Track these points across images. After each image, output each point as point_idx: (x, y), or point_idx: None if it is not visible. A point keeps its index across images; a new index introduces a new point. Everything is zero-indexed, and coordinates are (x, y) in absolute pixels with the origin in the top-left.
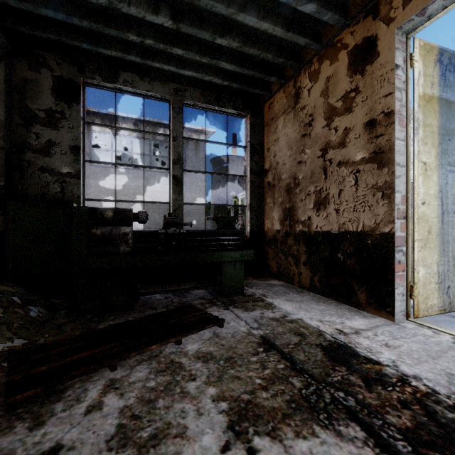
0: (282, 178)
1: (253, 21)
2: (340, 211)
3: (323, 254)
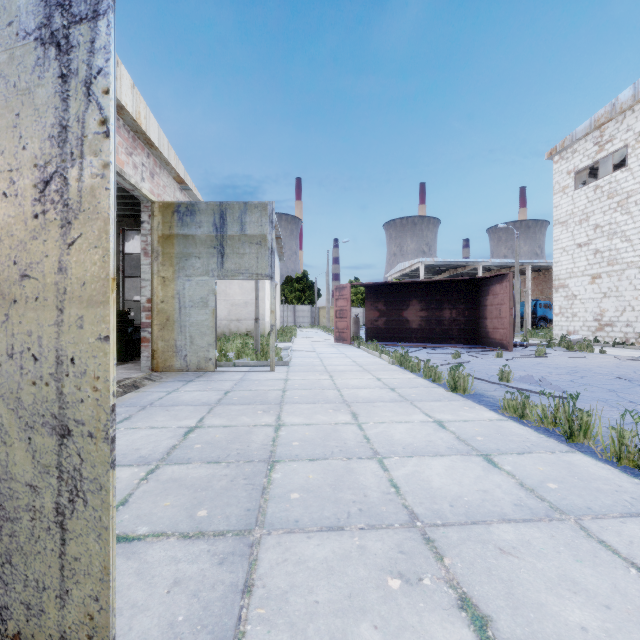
0: None
1: None
2: None
3: None
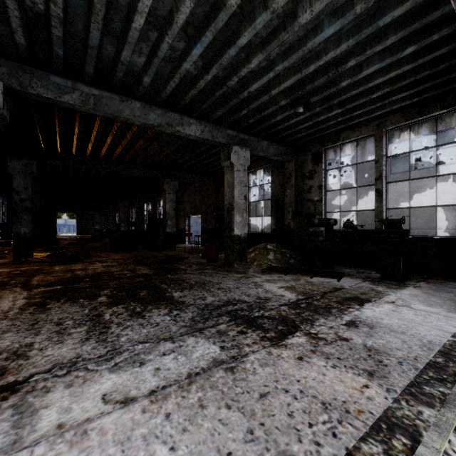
0: None
1: (381, 79)
2: None
3: None
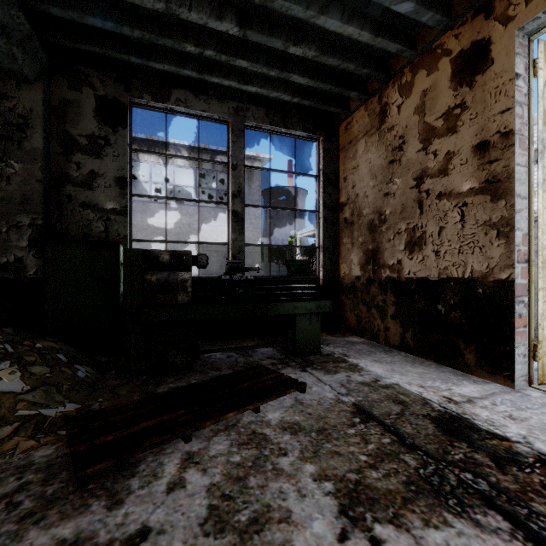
0: (363, 213)
1: (335, 25)
2: (440, 253)
3: (418, 306)
